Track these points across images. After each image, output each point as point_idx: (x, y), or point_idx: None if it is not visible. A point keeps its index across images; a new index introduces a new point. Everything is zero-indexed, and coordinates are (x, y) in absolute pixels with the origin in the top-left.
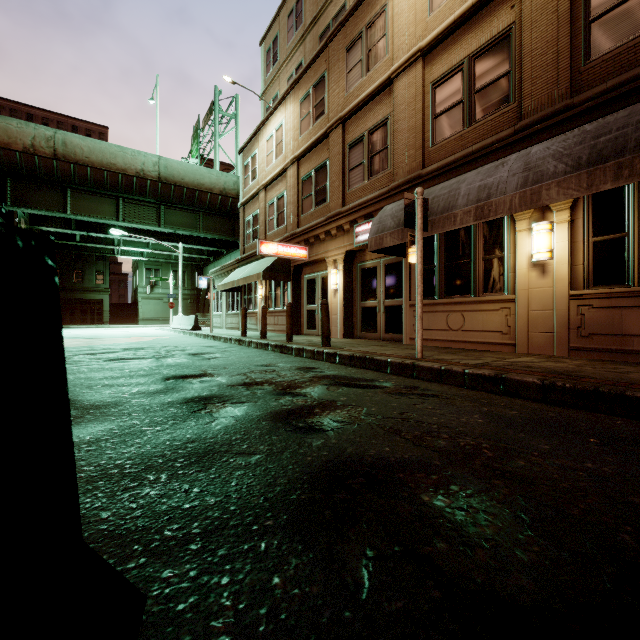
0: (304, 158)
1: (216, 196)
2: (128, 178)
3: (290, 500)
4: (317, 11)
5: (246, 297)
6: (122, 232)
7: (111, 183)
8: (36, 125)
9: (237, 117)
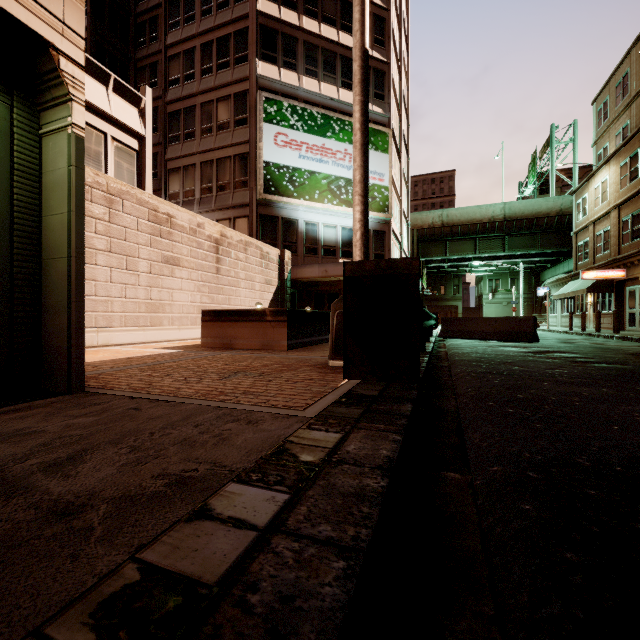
0: (623, 205)
1: (552, 218)
2: (483, 225)
3: (556, 342)
4: (639, 89)
5: (578, 303)
6: (480, 263)
7: (472, 231)
8: (433, 211)
9: (574, 140)
